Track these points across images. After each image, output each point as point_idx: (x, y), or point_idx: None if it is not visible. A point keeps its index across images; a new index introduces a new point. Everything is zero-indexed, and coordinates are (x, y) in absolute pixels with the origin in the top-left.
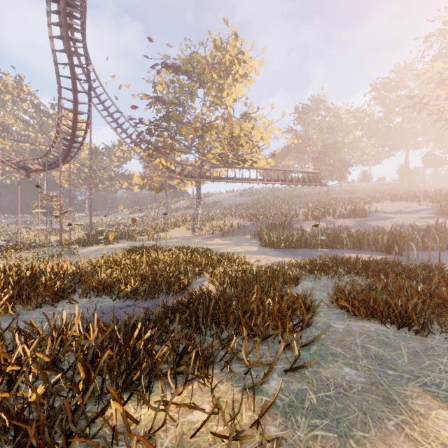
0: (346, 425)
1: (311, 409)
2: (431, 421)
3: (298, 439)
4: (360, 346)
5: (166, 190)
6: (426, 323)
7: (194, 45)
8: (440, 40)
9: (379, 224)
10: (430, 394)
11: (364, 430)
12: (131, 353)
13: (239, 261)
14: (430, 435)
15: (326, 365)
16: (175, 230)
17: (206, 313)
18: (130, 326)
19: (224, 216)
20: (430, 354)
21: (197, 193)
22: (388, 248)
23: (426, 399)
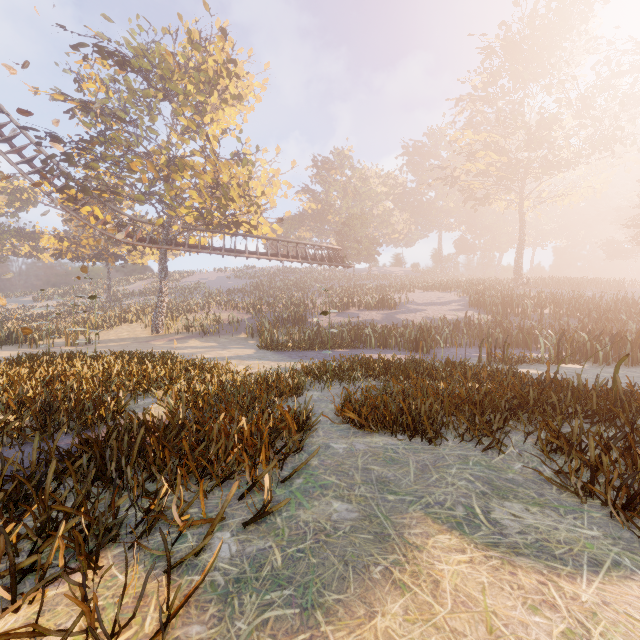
0: (316, 590)
1: (270, 577)
2: (427, 553)
3: (235, 636)
4: (362, 468)
5: (107, 261)
6: (439, 427)
7: (155, 31)
8: (471, 107)
9: (409, 317)
10: (431, 517)
11: (340, 589)
12: None
13: (219, 369)
14: (423, 573)
15: (310, 503)
16: (122, 328)
17: (129, 453)
18: None
19: (208, 306)
20: (439, 466)
21: (162, 268)
22: (416, 345)
23: (426, 524)
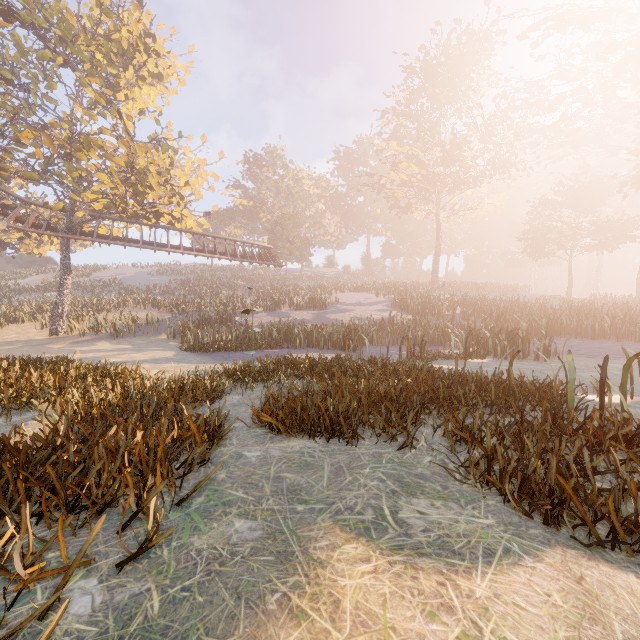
0: (196, 639)
1: (139, 632)
2: (330, 569)
3: None
4: (273, 477)
5: None
6: (355, 426)
7: None
8: (395, 121)
9: (338, 317)
10: (340, 525)
11: (227, 632)
12: None
13: (126, 374)
14: (324, 594)
15: (208, 526)
16: (9, 329)
17: None
18: None
19: (123, 305)
20: (354, 467)
21: (63, 260)
22: (344, 344)
23: (334, 534)
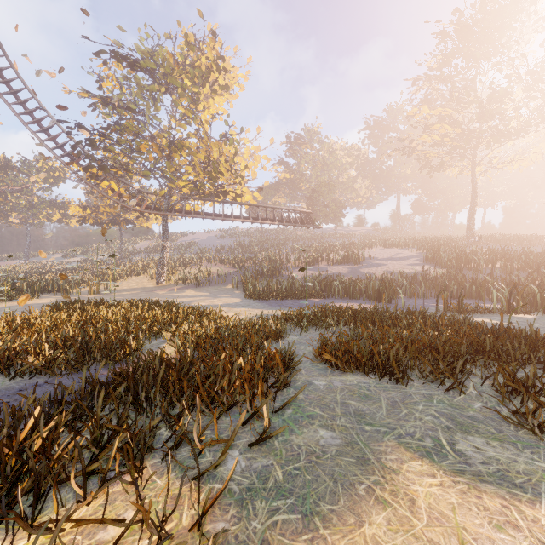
0: (313, 501)
1: (274, 488)
2: (402, 476)
3: (253, 532)
4: (340, 402)
5: (119, 225)
6: (406, 369)
7: (159, 37)
8: (426, 86)
9: (371, 271)
10: (404, 446)
11: (332, 501)
12: (17, 455)
13: (213, 315)
14: (400, 492)
15: (300, 430)
16: (132, 280)
17: (154, 384)
18: (22, 414)
19: (200, 262)
20: (407, 403)
21: (164, 231)
22: (379, 295)
23: (400, 452)
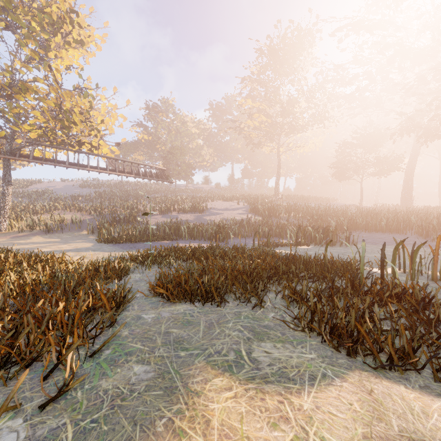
0: None
1: None
2: (204, 397)
3: None
4: (164, 332)
5: None
6: (222, 294)
7: None
8: (250, 85)
9: (212, 218)
10: (211, 364)
11: None
12: None
13: (54, 260)
14: (198, 416)
15: (113, 371)
16: None
17: None
18: None
19: (54, 209)
20: (221, 322)
21: (5, 175)
22: (216, 236)
23: (206, 371)
